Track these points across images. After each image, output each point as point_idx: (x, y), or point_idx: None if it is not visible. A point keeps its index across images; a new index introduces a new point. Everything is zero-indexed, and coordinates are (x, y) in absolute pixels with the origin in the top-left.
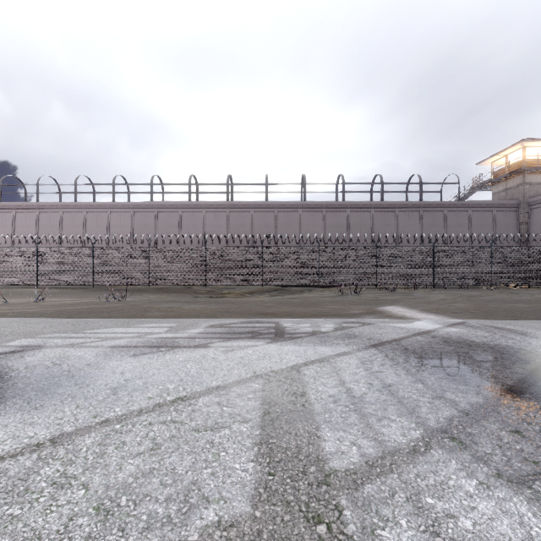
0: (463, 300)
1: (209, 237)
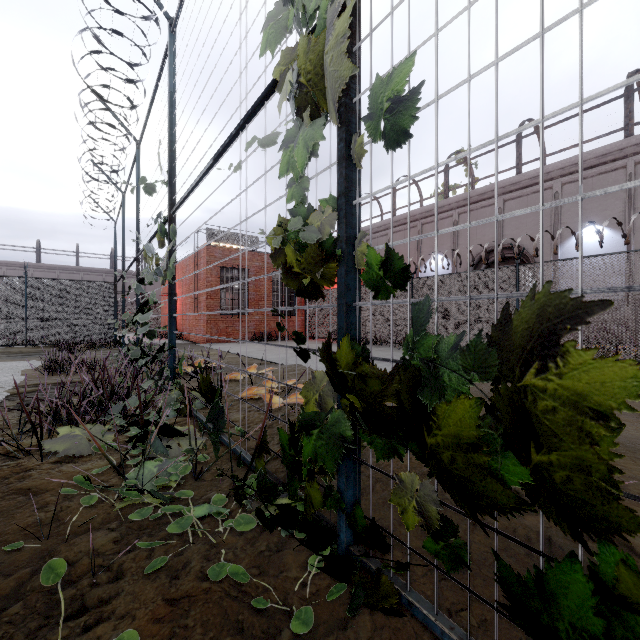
0: None
1: None
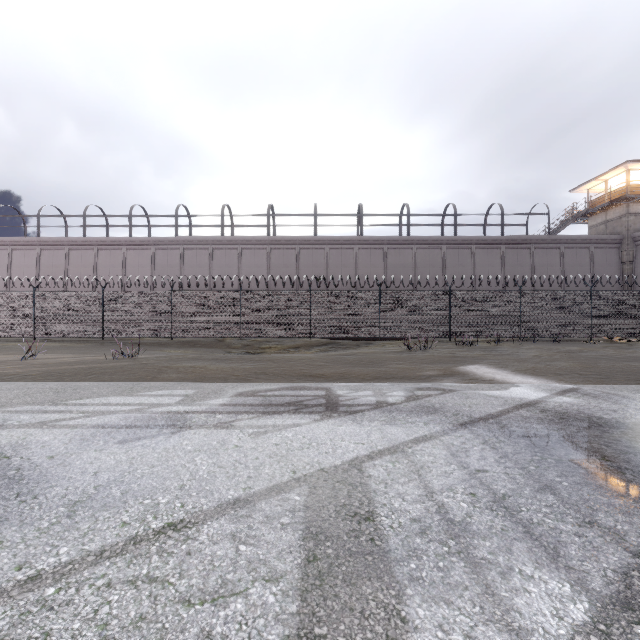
0: (563, 357)
1: (246, 280)
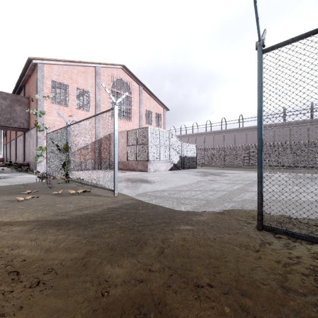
0: None
1: (249, 143)
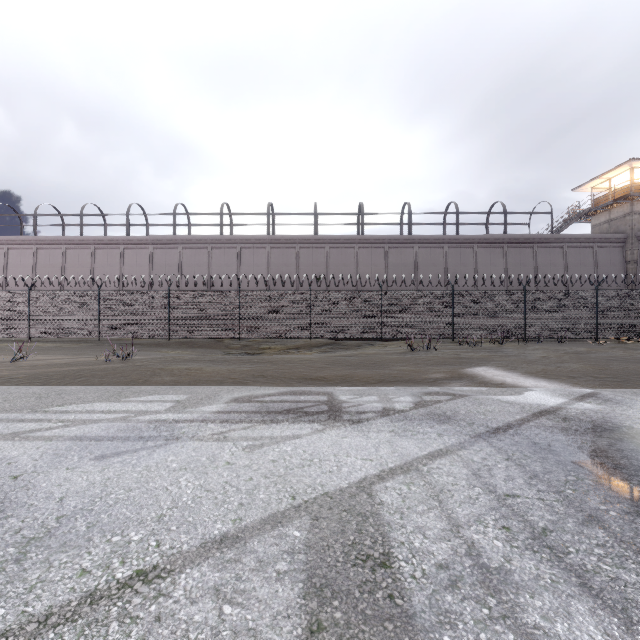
0: (572, 358)
1: (245, 280)
